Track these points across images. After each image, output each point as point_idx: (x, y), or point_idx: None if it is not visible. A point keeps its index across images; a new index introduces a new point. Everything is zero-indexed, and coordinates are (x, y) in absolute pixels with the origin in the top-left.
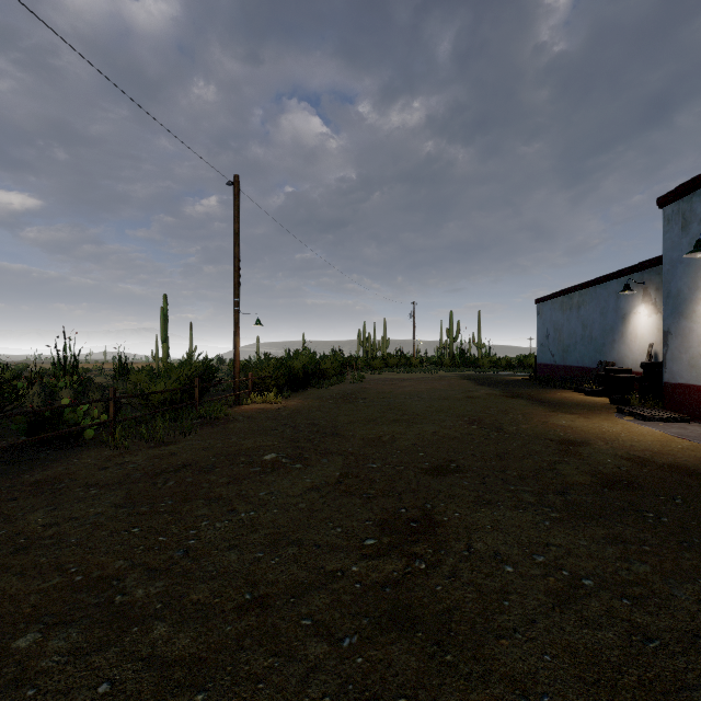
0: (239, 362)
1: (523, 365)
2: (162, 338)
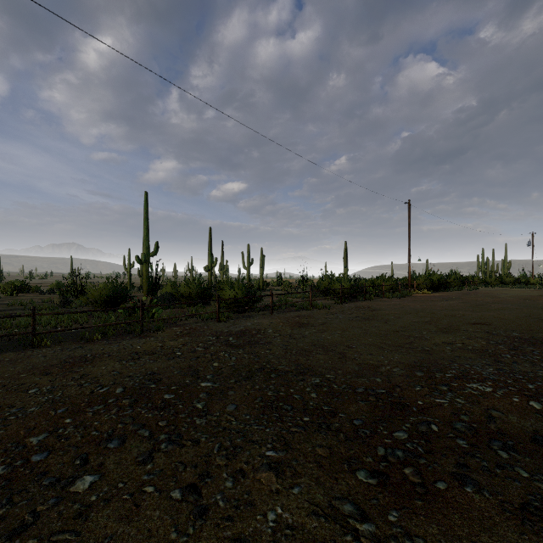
0: (410, 276)
1: None
2: (345, 265)
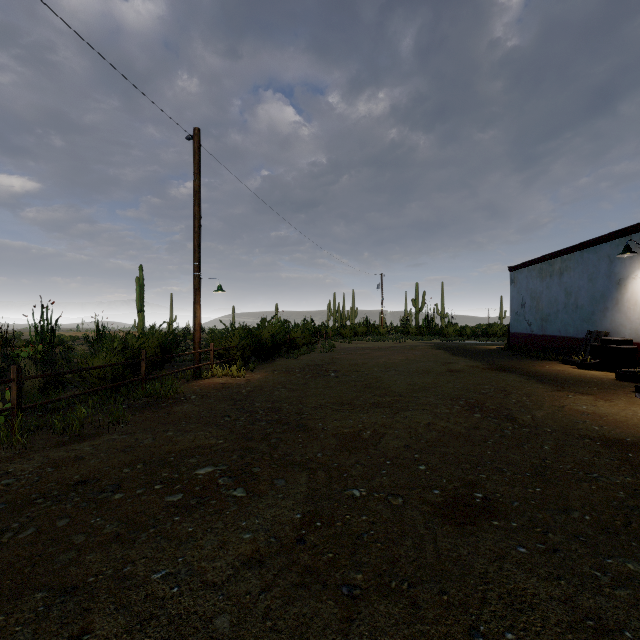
0: (199, 331)
1: (487, 333)
2: (138, 308)
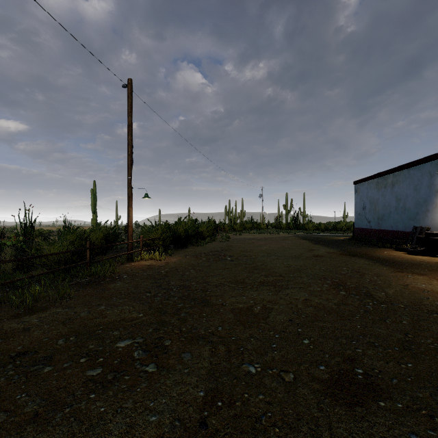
0: (131, 227)
1: (335, 228)
2: (92, 210)
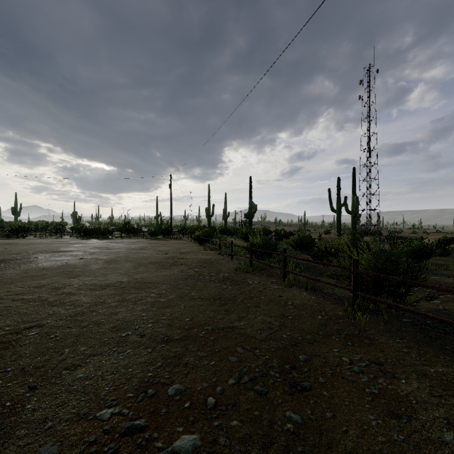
0: None
1: None
2: None
